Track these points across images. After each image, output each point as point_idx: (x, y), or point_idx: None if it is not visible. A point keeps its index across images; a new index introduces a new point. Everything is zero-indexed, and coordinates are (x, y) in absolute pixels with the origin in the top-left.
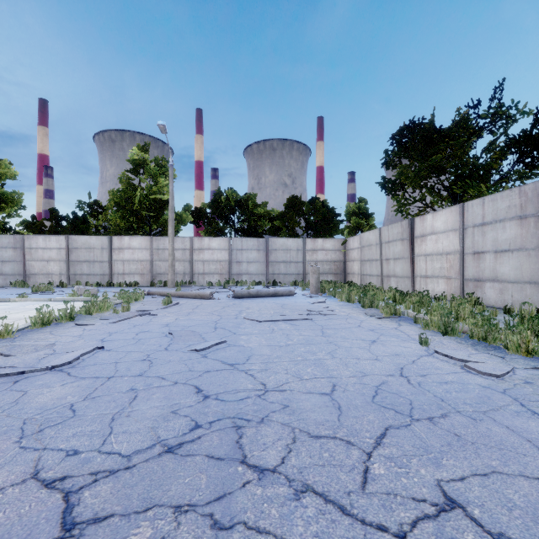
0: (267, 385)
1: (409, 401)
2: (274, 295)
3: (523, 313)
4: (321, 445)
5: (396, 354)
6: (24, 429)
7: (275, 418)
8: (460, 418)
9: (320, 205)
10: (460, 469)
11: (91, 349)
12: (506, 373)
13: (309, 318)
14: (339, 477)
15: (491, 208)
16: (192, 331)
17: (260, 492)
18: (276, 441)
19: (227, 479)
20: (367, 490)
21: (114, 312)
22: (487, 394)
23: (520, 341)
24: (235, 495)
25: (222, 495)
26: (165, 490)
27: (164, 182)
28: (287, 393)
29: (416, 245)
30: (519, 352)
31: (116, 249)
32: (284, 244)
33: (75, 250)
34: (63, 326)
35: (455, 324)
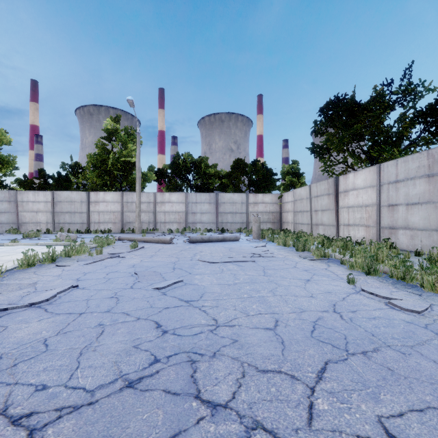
0: (218, 320)
1: (344, 336)
2: (223, 240)
3: (432, 256)
4: (268, 379)
5: (328, 292)
6: (0, 364)
7: (226, 353)
8: (390, 352)
9: (260, 166)
10: (397, 404)
11: (67, 288)
12: (425, 309)
13: (252, 260)
14: (287, 413)
15: (403, 168)
16: (154, 271)
17: (213, 429)
18: (227, 376)
19: (182, 415)
20: (313, 427)
21: (89, 254)
22: (411, 329)
23: (435, 281)
24: (189, 433)
25: (178, 433)
26: (124, 427)
27: (132, 147)
28: (236, 328)
29: (340, 199)
30: (433, 290)
31: (93, 202)
32: (231, 198)
33: (59, 203)
34: (46, 267)
35: (377, 266)
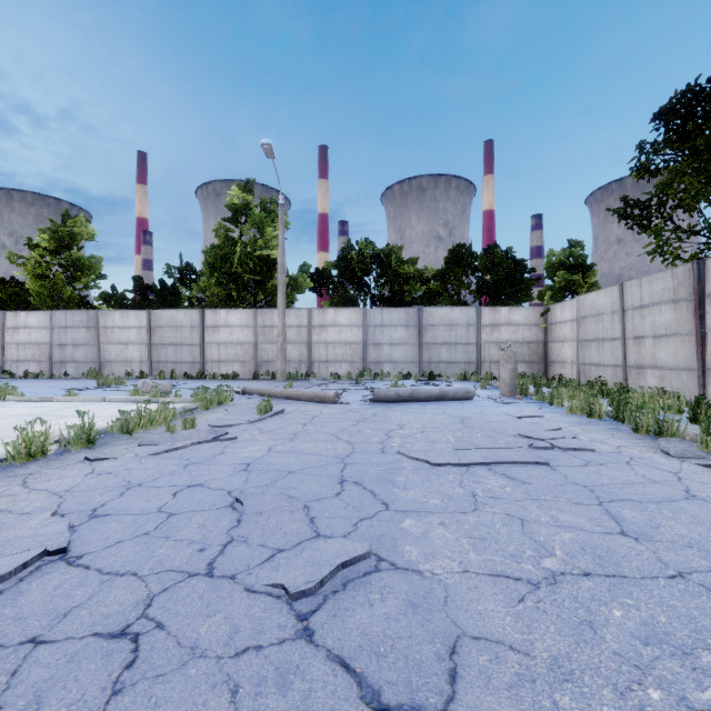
0: None
1: None
2: (441, 398)
3: None
4: None
5: None
6: None
7: None
8: None
9: (502, 256)
10: None
11: (10, 570)
12: None
13: (543, 461)
14: None
15: None
16: (288, 497)
17: None
18: None
19: None
20: None
21: (167, 429)
22: None
23: None
24: None
25: None
26: None
27: (273, 232)
28: None
29: (710, 310)
30: None
31: (210, 328)
32: (446, 317)
33: (158, 329)
34: (65, 459)
35: None
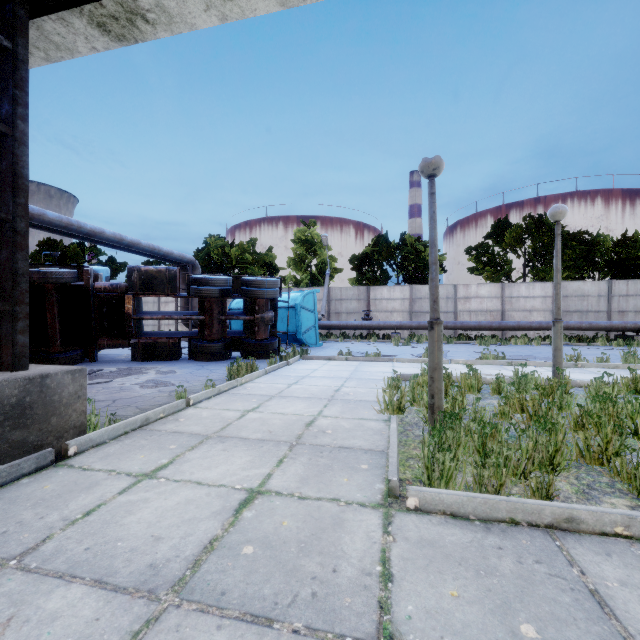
0: None
1: None
2: None
3: None
4: None
5: None
6: None
7: None
8: None
9: None
10: None
11: None
12: None
13: None
14: None
15: None
16: None
17: None
18: None
19: None
20: None
21: None
22: None
23: None
24: None
25: None
26: None
27: None
28: None
29: None
30: None
31: None
32: None
33: None
34: None
35: None
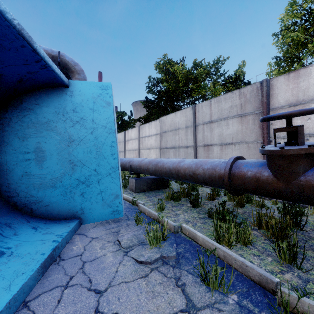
0: None
1: None
2: None
3: None
4: None
5: None
6: None
7: None
8: None
9: None
10: None
11: None
12: None
13: None
14: None
15: None
16: None
17: None
18: None
19: None
20: None
21: None
22: None
23: None
24: None
25: None
26: None
27: None
28: None
29: None
30: None
31: None
32: None
33: None
34: None
35: None
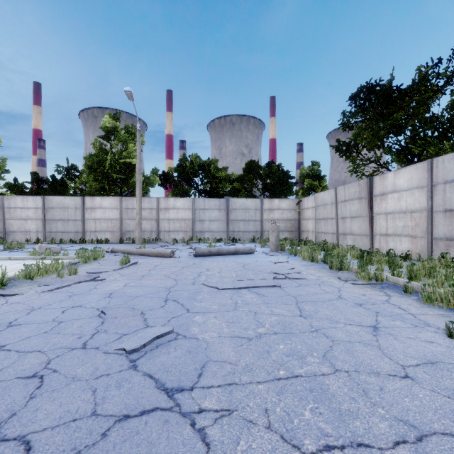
0: None
1: None
2: (235, 253)
3: None
4: None
5: (430, 363)
6: None
7: None
8: None
9: (276, 169)
10: None
11: None
12: None
13: (277, 285)
14: None
15: None
16: (132, 308)
17: None
18: None
19: None
20: None
21: (58, 275)
22: None
23: None
24: None
25: None
26: None
27: (133, 147)
28: None
29: (375, 203)
30: None
31: (89, 209)
32: (243, 204)
33: (50, 209)
34: None
35: None
